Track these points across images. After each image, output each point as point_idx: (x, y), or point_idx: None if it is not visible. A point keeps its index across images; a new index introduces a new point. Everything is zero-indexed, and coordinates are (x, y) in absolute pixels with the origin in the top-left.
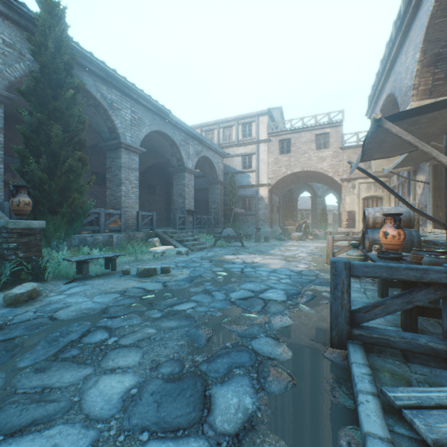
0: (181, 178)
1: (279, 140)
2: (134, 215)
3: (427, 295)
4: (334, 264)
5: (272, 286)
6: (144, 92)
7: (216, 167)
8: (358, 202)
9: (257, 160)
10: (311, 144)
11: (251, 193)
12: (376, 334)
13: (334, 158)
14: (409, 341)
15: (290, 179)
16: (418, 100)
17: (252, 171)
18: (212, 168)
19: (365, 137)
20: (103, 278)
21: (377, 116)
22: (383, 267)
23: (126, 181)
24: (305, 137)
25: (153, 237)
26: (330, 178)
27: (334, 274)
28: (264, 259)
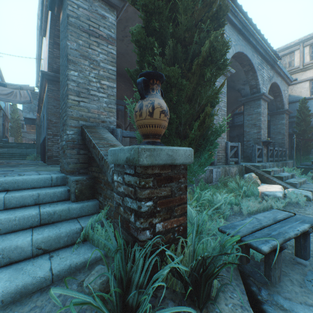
0: (254, 107)
1: None
2: (222, 146)
3: None
4: None
5: None
6: (235, 1)
7: (283, 95)
8: None
9: None
10: None
11: None
12: None
13: None
14: None
15: None
16: None
17: None
18: (277, 97)
19: None
20: (311, 290)
21: None
22: None
23: (216, 108)
24: None
25: (243, 171)
26: None
27: None
28: None
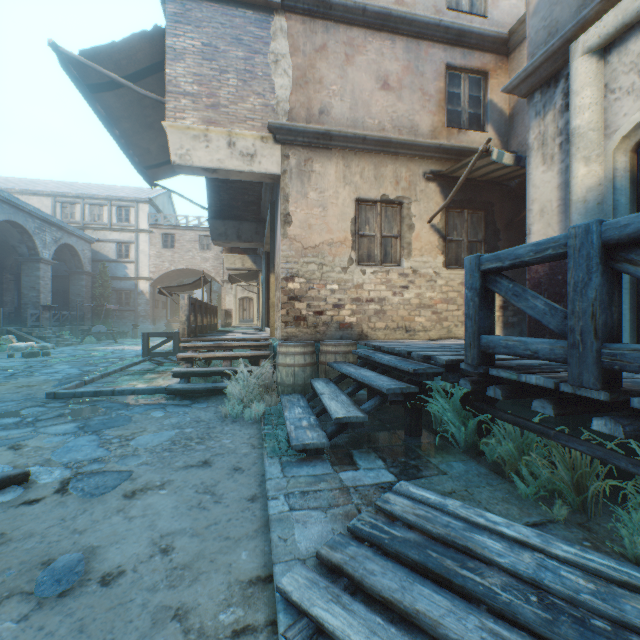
0: (34, 269)
1: (163, 233)
2: None
3: (170, 340)
4: (144, 333)
5: (130, 354)
6: None
7: (82, 255)
8: (236, 302)
9: (137, 251)
10: (196, 244)
11: (129, 286)
12: (156, 353)
13: (216, 261)
14: (165, 353)
15: (176, 274)
16: (227, 253)
17: (131, 262)
18: (76, 256)
19: (159, 291)
20: None
21: (159, 287)
22: (158, 333)
23: None
24: (190, 236)
25: (5, 334)
26: (214, 278)
27: (144, 336)
28: (133, 347)
